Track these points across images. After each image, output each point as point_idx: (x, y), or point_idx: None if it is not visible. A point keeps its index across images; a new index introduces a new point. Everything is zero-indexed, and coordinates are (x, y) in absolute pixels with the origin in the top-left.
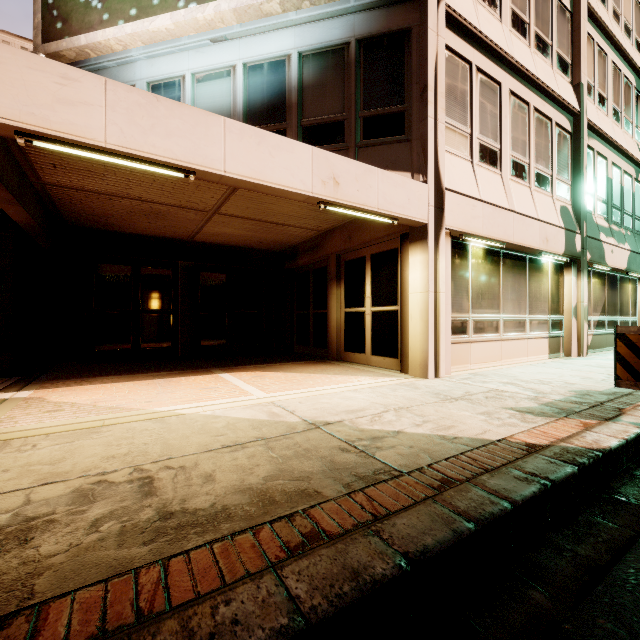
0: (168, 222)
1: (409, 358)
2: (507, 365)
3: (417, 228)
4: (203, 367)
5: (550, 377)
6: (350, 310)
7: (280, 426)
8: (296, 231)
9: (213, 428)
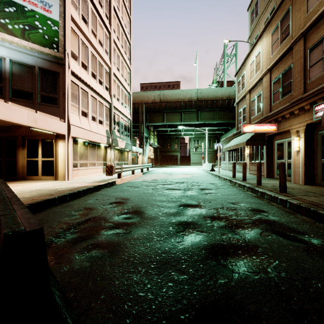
0: None
1: (59, 175)
2: (90, 176)
3: (62, 135)
4: None
5: (99, 177)
6: (30, 159)
7: (27, 191)
8: None
9: None
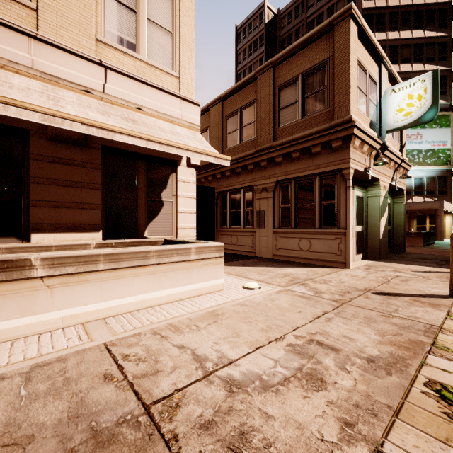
0: None
1: (446, 235)
2: None
3: (448, 212)
4: None
5: None
6: (419, 226)
7: None
8: None
9: None
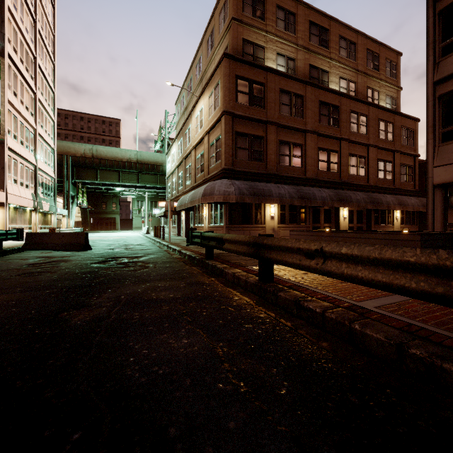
0: None
1: None
2: None
3: (0, 202)
4: None
5: None
6: None
7: None
8: None
9: None
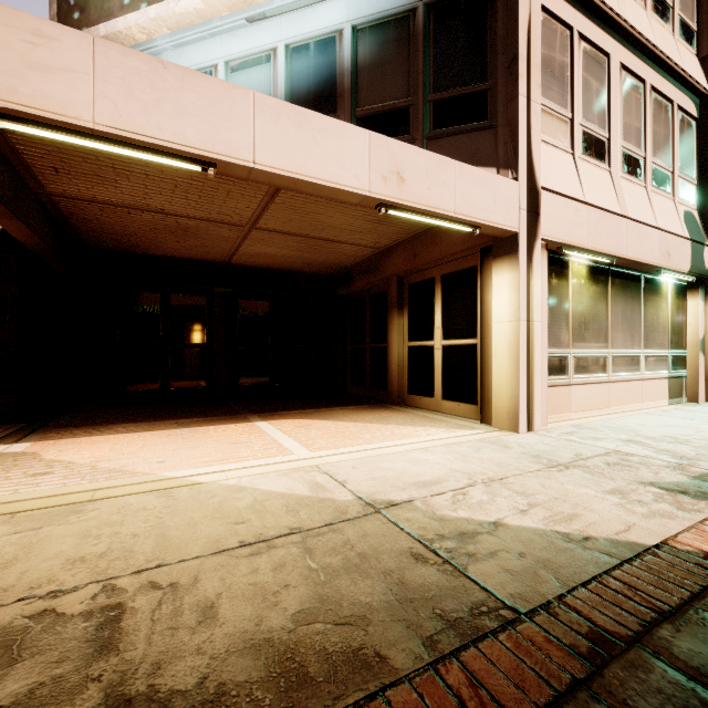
0: (199, 241)
1: (493, 405)
2: (617, 414)
3: (503, 239)
4: (239, 412)
5: (684, 432)
6: (415, 344)
7: (325, 508)
8: (349, 249)
9: (233, 509)
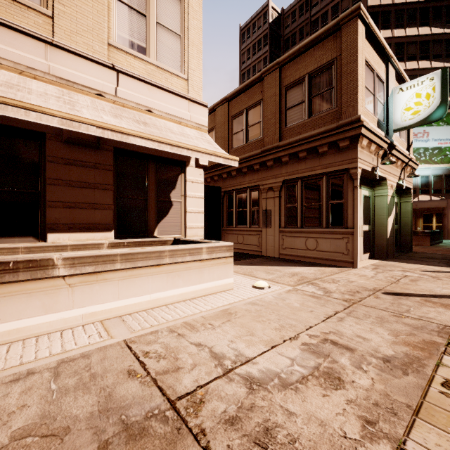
0: None
1: None
2: None
3: None
4: None
5: None
6: (426, 224)
7: None
8: None
9: None
